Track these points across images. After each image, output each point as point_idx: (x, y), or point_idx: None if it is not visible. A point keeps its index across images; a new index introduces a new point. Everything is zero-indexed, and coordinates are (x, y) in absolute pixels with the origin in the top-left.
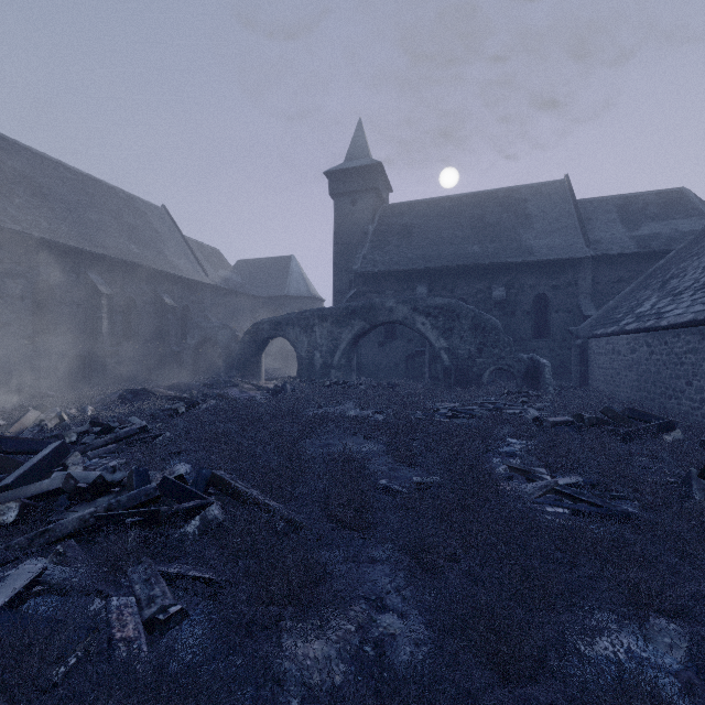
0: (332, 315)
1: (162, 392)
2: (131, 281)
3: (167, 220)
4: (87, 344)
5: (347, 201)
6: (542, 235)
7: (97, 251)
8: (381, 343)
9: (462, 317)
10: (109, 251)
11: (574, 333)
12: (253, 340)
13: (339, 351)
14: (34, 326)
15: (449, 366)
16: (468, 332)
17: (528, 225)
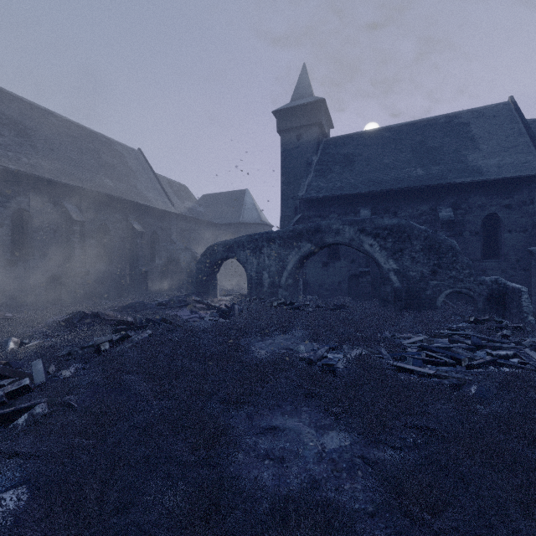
0: (279, 238)
1: (108, 316)
2: (105, 210)
3: (142, 160)
4: (63, 265)
5: (293, 136)
6: (490, 154)
7: (71, 183)
8: (325, 263)
9: (413, 238)
10: (84, 184)
11: (535, 253)
12: (209, 261)
13: (286, 272)
14: (14, 250)
15: (400, 288)
16: (420, 253)
17: (473, 146)
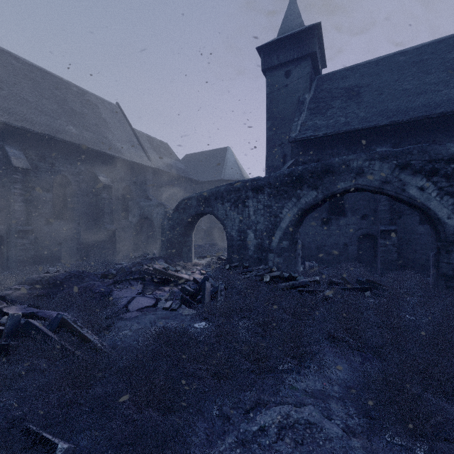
0: (269, 185)
1: None
2: (64, 159)
3: (118, 114)
4: (5, 222)
5: (280, 73)
6: None
7: (15, 123)
8: (325, 219)
9: None
10: (36, 127)
11: None
12: (181, 218)
13: (279, 231)
14: None
15: None
16: None
17: None
